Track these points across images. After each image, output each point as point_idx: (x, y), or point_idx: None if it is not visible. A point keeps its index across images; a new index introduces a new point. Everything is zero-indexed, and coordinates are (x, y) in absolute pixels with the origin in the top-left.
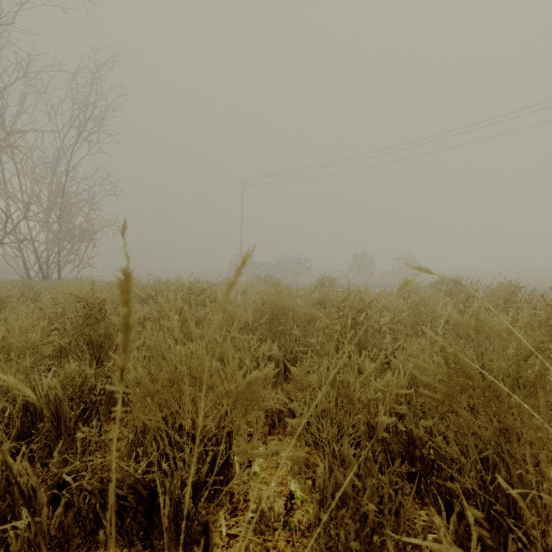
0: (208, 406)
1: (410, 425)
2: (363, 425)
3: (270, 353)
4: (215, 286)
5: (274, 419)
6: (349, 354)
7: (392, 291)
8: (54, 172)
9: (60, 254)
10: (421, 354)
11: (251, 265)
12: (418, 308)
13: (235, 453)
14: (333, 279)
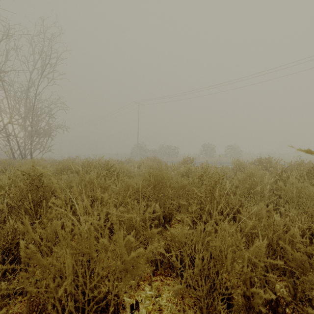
0: (101, 269)
1: (277, 289)
2: (240, 298)
3: (154, 214)
4: (120, 163)
5: (157, 263)
6: (209, 211)
7: (227, 166)
8: (29, 96)
9: (32, 144)
10: (271, 218)
11: (143, 150)
12: (250, 178)
13: (124, 303)
14: (192, 159)
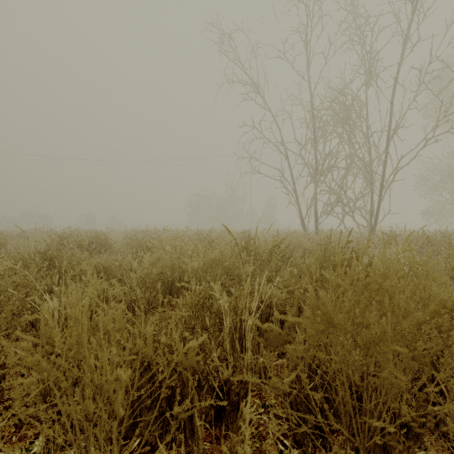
0: None
1: None
2: None
3: None
4: None
5: None
6: None
7: None
8: None
9: None
10: None
11: None
12: None
13: None
14: (43, 228)
